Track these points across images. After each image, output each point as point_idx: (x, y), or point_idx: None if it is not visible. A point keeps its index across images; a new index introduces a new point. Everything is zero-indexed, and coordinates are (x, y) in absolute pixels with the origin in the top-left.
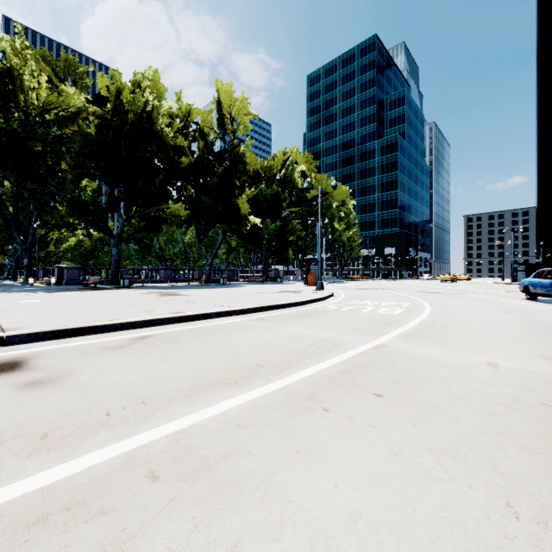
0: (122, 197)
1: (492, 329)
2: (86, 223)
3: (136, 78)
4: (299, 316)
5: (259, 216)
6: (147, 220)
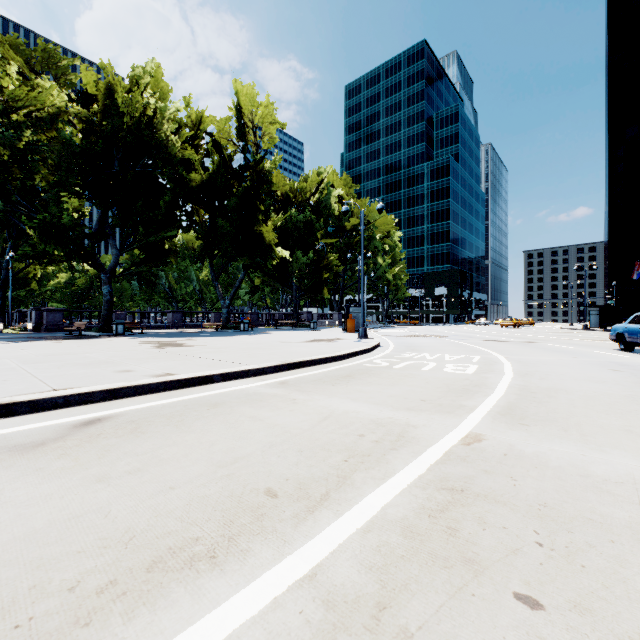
0: (115, 221)
1: (620, 400)
2: (67, 254)
3: (134, 74)
4: (339, 377)
5: (288, 249)
6: (148, 251)
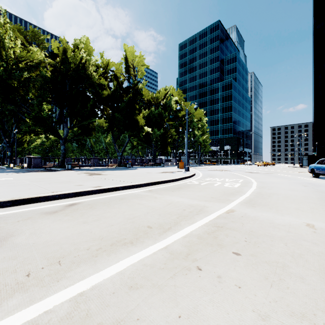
0: (67, 114)
1: (300, 198)
2: (44, 130)
3: (76, 42)
4: (175, 188)
5: (150, 127)
6: (82, 129)
